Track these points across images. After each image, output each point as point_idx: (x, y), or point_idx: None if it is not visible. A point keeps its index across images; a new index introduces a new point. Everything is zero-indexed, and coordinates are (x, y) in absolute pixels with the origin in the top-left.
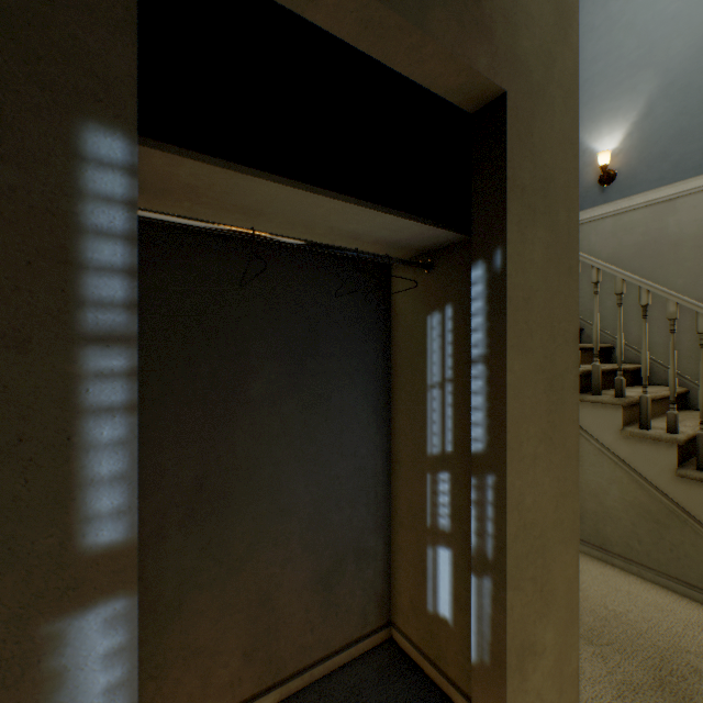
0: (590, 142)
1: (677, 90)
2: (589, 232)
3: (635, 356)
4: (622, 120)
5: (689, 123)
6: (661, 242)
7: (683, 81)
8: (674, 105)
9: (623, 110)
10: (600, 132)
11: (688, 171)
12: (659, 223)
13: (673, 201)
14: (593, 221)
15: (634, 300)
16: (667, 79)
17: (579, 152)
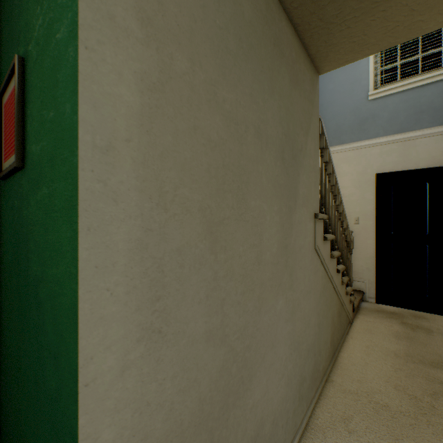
0: None
1: None
2: None
3: None
4: None
5: None
6: None
7: None
8: None
9: None
10: None
11: None
12: None
13: None
14: None
15: None
16: None
17: None
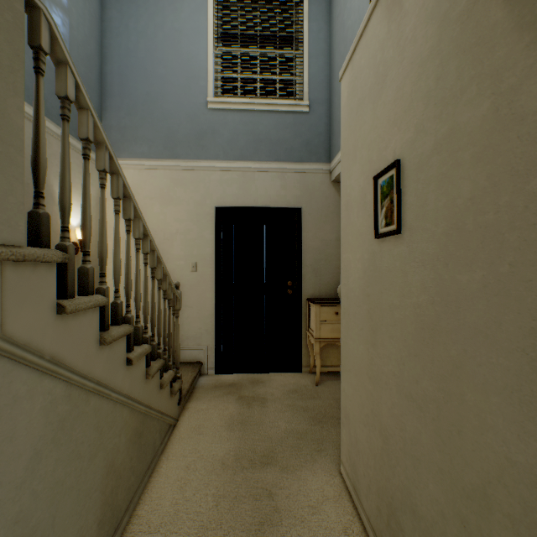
0: None
1: None
2: None
3: None
4: None
5: None
6: None
7: None
8: None
9: None
10: None
11: None
12: None
13: None
14: None
15: None
16: None
17: None
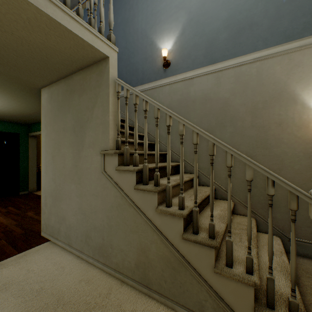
0: (160, 44)
1: (194, 23)
2: (159, 92)
3: (178, 158)
4: (173, 35)
5: (198, 40)
6: (188, 99)
7: (196, 19)
8: (193, 30)
9: (173, 29)
10: (164, 39)
11: (198, 65)
12: (187, 90)
13: (193, 79)
14: (161, 86)
15: (177, 129)
16: (190, 17)
17: (155, 49)
